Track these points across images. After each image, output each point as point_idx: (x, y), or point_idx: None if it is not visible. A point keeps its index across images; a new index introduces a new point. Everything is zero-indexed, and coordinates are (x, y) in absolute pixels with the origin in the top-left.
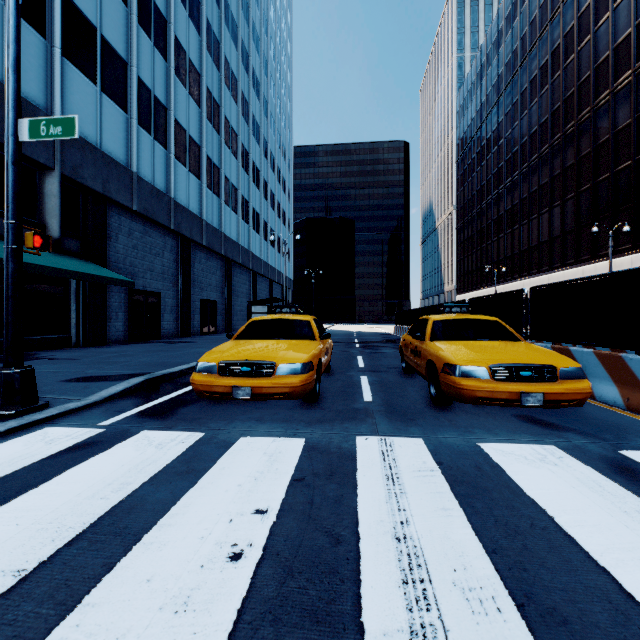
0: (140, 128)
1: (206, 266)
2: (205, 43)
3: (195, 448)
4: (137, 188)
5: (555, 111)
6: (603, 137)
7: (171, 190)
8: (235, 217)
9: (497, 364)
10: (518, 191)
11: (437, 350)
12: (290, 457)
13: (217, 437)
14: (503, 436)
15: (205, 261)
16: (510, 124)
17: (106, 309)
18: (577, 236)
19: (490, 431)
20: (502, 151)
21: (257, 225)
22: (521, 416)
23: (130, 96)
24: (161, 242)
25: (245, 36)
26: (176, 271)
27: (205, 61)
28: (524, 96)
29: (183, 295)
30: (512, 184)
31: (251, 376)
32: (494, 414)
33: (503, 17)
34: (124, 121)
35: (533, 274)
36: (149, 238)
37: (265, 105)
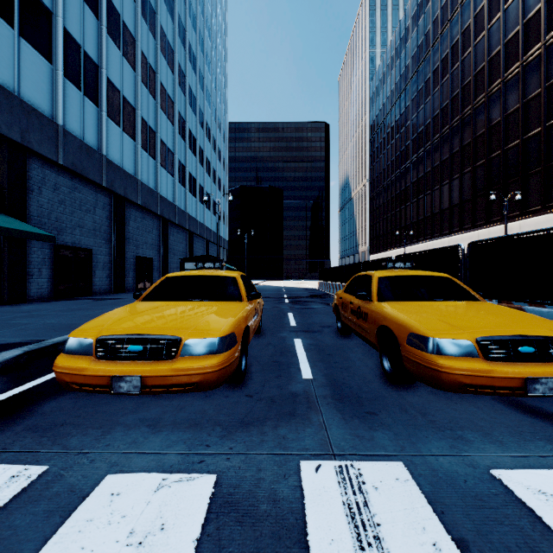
0: (67, 81)
1: (142, 225)
2: (140, 9)
3: (0, 520)
4: (63, 142)
5: (454, 97)
6: (495, 119)
7: (103, 147)
8: (172, 180)
9: (487, 336)
10: (423, 166)
11: (394, 314)
12: (178, 546)
13: (64, 477)
14: (514, 448)
15: (141, 220)
16: (416, 108)
17: (26, 265)
18: (473, 204)
19: (489, 436)
20: (409, 131)
21: (193, 189)
22: (506, 400)
23: (55, 47)
24: (92, 199)
25: (182, 12)
26: (109, 228)
27: (140, 27)
28: (428, 84)
29: (117, 252)
30: (417, 160)
31: (143, 358)
32: (471, 398)
33: (410, 16)
34: (48, 71)
35: (435, 237)
36: (78, 194)
37: (201, 79)
